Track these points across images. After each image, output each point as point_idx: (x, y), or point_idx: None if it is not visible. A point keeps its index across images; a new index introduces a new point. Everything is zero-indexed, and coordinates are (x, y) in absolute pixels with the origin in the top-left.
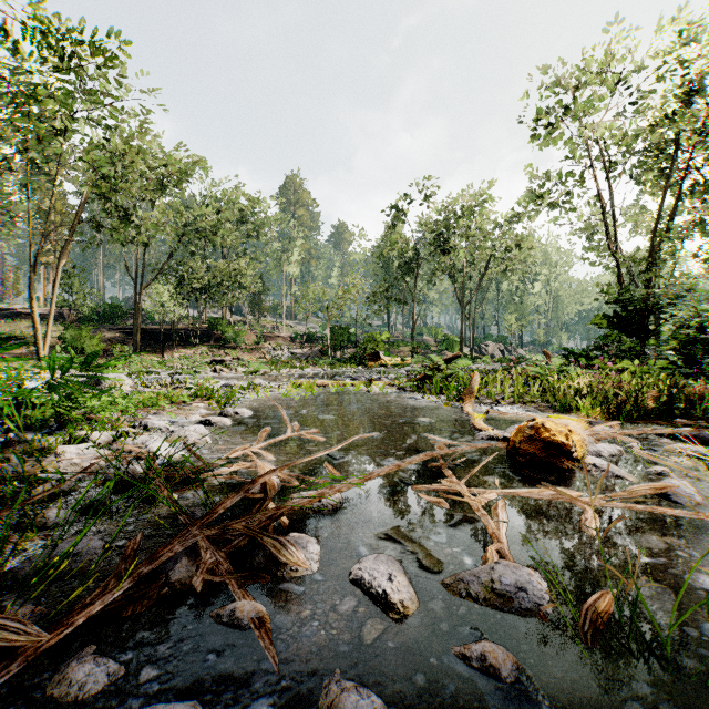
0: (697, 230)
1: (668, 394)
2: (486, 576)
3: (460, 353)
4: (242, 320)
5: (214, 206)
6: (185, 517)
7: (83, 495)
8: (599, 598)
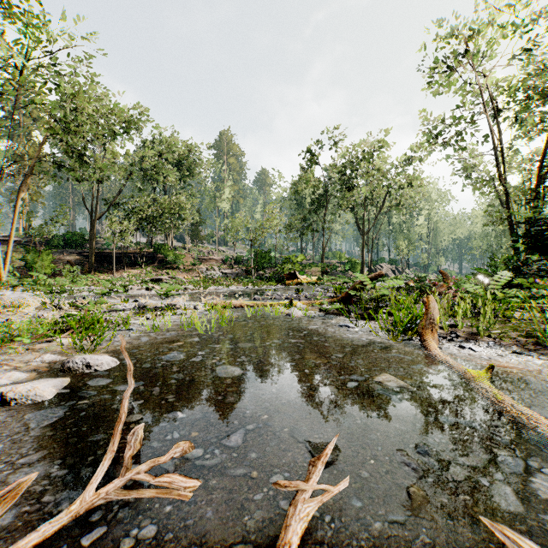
0: None
1: None
2: None
3: (381, 273)
4: (183, 246)
5: (156, 150)
6: None
7: None
8: None
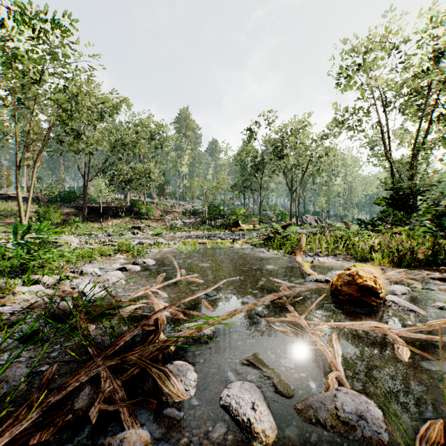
0: (441, 144)
1: (434, 250)
2: (331, 403)
3: (291, 222)
4: (151, 201)
5: (134, 129)
6: (93, 349)
7: (10, 334)
8: (429, 428)
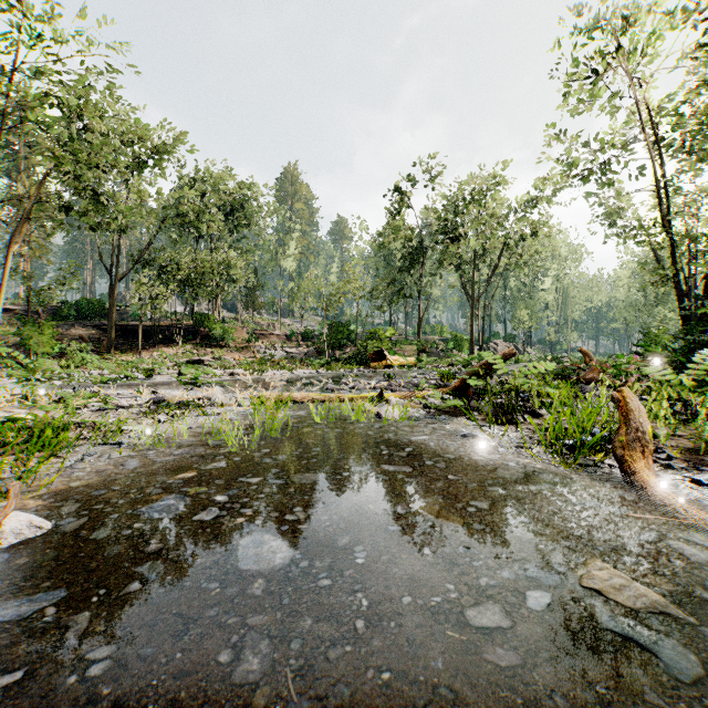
0: None
1: None
2: None
3: (513, 351)
4: (235, 317)
5: (198, 188)
6: None
7: None
8: None
